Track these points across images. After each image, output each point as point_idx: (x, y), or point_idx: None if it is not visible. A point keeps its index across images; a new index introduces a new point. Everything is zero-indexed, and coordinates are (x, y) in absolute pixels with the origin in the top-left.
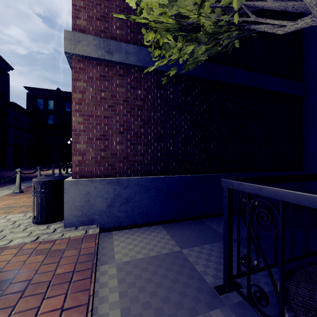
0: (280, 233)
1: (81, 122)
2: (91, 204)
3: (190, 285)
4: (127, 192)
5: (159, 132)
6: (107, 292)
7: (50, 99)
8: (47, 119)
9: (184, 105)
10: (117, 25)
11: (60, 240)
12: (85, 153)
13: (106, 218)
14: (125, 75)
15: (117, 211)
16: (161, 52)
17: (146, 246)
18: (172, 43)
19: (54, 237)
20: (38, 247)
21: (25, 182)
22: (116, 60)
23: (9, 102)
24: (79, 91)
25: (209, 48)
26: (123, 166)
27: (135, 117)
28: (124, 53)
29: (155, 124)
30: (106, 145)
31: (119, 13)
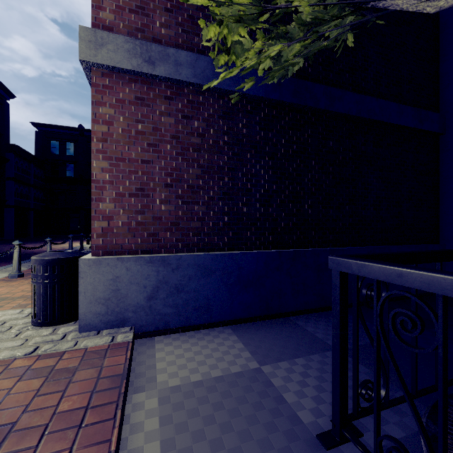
0: (439, 353)
1: (106, 168)
2: (121, 295)
3: (277, 427)
4: (177, 276)
5: (226, 186)
6: (141, 441)
7: (69, 141)
8: (65, 169)
9: (264, 144)
10: (162, 21)
11: (71, 352)
12: (112, 217)
13: (145, 316)
14: (174, 98)
15: (162, 306)
16: (229, 59)
17: (206, 360)
18: (246, 42)
19: (62, 348)
20: (35, 364)
21: (29, 260)
22: (160, 74)
23: (9, 145)
24: (102, 122)
25: (308, 45)
26: (170, 237)
27: (189, 161)
28: (173, 63)
29: (220, 173)
30: (145, 205)
31: (164, 3)
